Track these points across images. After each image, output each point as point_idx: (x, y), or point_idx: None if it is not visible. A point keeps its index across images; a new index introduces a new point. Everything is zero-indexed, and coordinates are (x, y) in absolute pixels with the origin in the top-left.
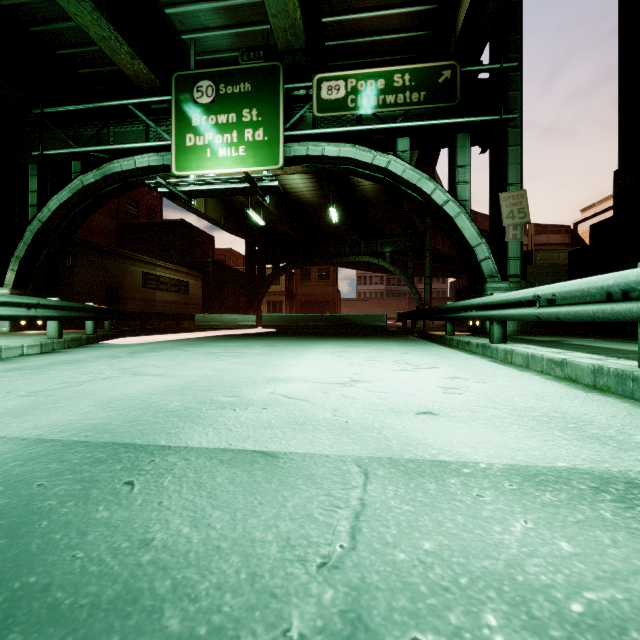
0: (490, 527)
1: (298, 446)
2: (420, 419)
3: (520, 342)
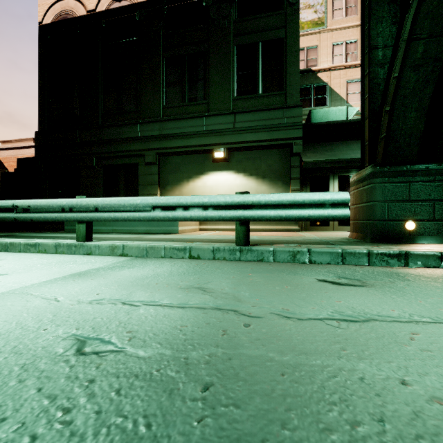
0: (86, 282)
1: None
2: (3, 277)
3: None
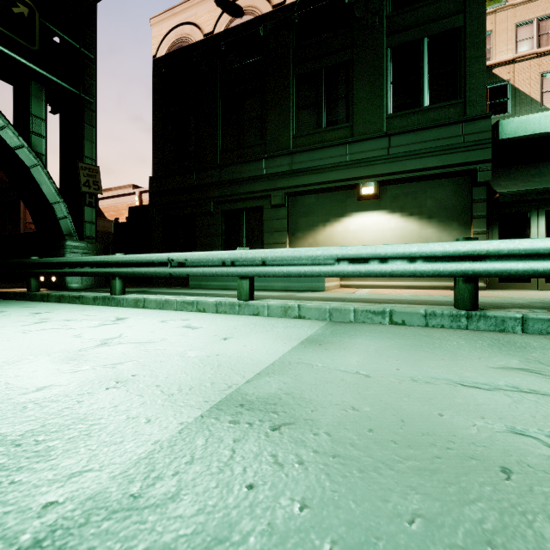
0: (346, 352)
1: (250, 370)
2: (235, 341)
3: (127, 293)
